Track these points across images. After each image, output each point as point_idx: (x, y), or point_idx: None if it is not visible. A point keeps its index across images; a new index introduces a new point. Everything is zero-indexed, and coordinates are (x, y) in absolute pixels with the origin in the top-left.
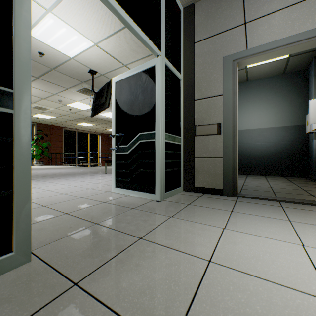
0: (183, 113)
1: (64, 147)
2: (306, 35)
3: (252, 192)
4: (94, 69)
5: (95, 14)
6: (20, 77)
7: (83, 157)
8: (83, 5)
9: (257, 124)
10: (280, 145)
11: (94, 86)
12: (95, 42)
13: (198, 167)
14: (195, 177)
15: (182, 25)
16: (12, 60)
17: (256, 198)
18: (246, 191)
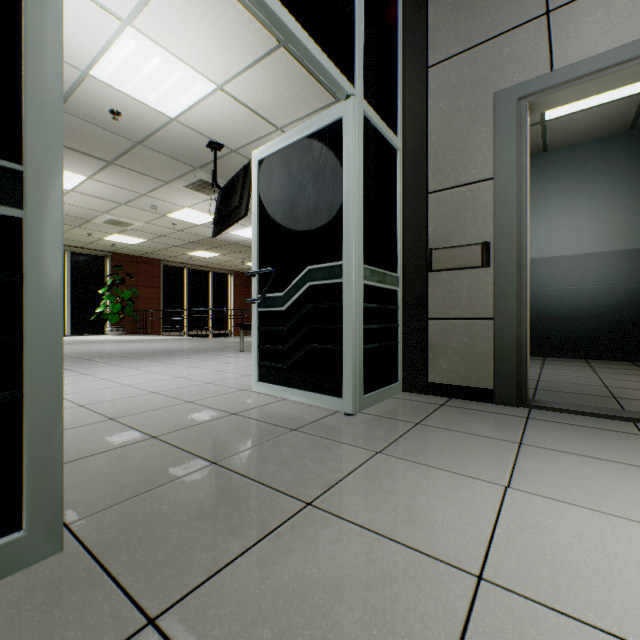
0: (403, 223)
1: (163, 299)
2: None
3: (561, 397)
4: (217, 141)
5: (217, 23)
6: (39, 136)
7: (198, 318)
8: (193, 5)
9: (567, 246)
10: (622, 291)
11: (218, 175)
12: (219, 82)
13: (437, 340)
14: (429, 361)
15: (400, 32)
16: (20, 100)
17: (574, 413)
18: (548, 395)
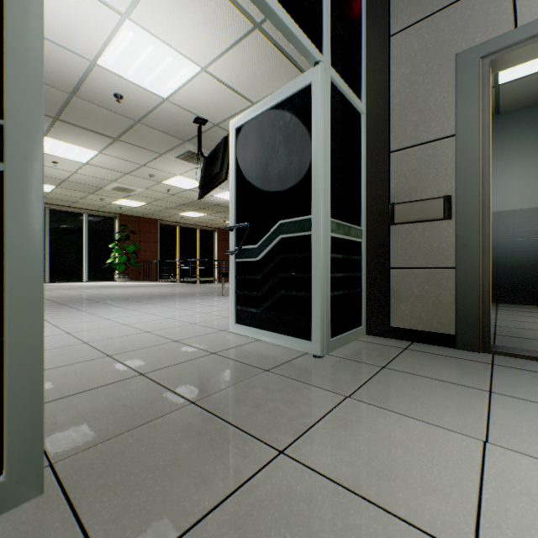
0: (366, 180)
1: (160, 251)
2: None
3: (522, 343)
4: (202, 117)
5: (200, 11)
6: (19, 91)
7: (187, 267)
8: None
9: (519, 200)
10: None
11: (203, 146)
12: (202, 65)
13: (399, 288)
14: (391, 307)
15: (364, 5)
16: (1, 56)
17: None
18: (508, 341)
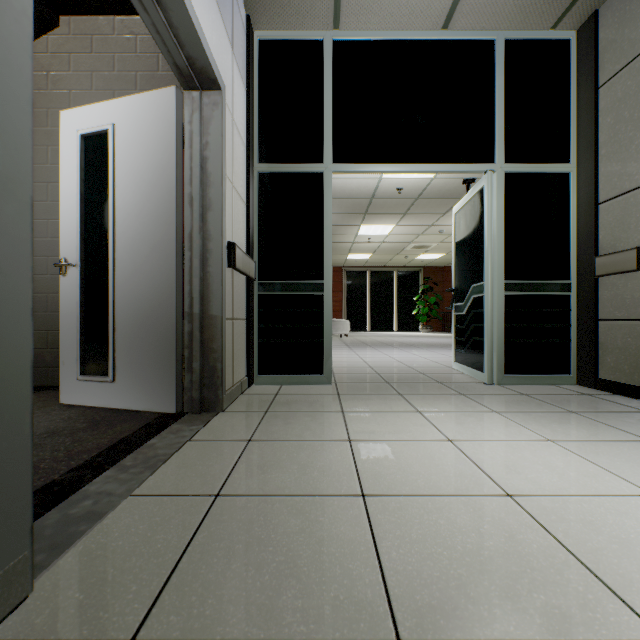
0: (576, 234)
1: None
2: None
3: None
4: (468, 178)
5: None
6: (327, 272)
7: None
8: None
9: None
10: None
11: None
12: None
13: (605, 340)
14: (598, 358)
15: (572, 67)
16: (323, 264)
17: None
18: None
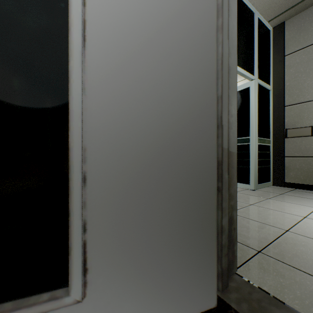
0: (272, 118)
1: None
2: None
3: None
4: None
5: None
6: None
7: None
8: None
9: None
10: None
11: None
12: None
13: (289, 165)
14: (285, 173)
15: (271, 43)
16: None
17: None
18: None
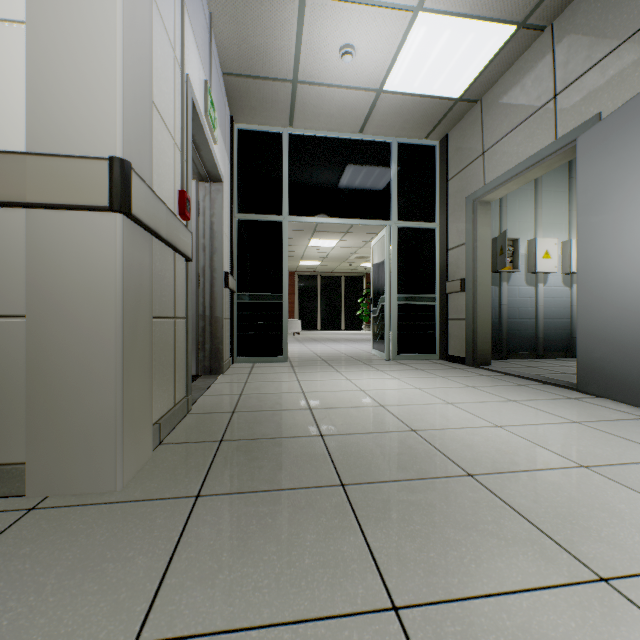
0: (439, 267)
1: None
2: (524, 165)
3: (525, 369)
4: None
5: None
6: (284, 288)
7: None
8: None
9: None
10: None
11: None
12: None
13: (451, 331)
14: (448, 343)
15: (437, 163)
16: (282, 282)
17: (490, 370)
18: (520, 368)
